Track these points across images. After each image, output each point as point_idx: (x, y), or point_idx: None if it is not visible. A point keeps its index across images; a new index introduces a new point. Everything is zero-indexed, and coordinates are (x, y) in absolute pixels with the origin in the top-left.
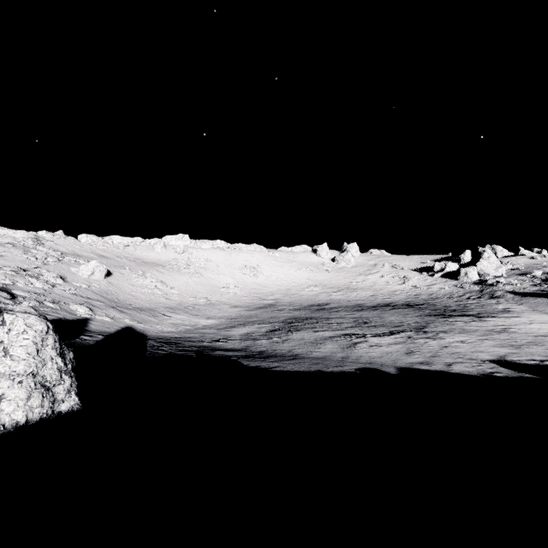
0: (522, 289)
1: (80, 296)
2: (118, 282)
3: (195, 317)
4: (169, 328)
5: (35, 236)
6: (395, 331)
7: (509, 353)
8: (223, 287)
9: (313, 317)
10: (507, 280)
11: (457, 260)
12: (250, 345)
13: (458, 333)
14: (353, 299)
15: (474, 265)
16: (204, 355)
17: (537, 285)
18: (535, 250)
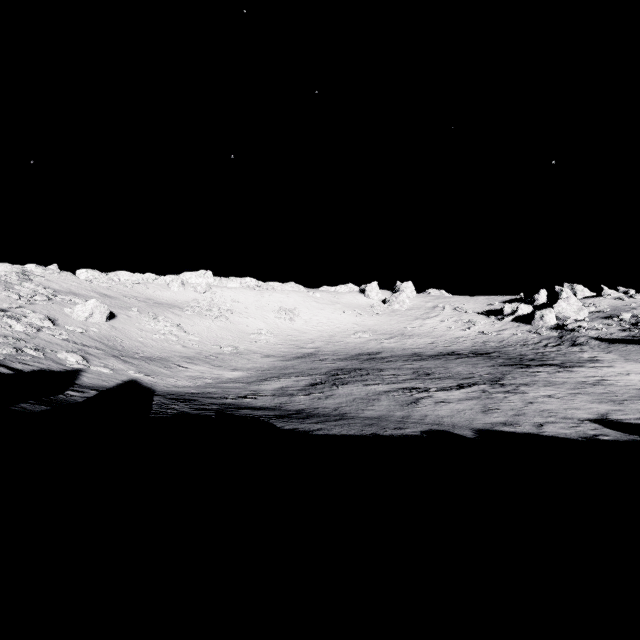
0: (609, 335)
1: (74, 343)
2: (123, 327)
3: (218, 368)
4: (184, 382)
5: (21, 270)
6: (465, 384)
7: (611, 410)
8: (253, 333)
9: (363, 368)
10: (590, 324)
11: (530, 302)
12: (285, 402)
13: (543, 386)
14: (409, 347)
15: (551, 307)
16: (226, 415)
17: (626, 330)
18: (621, 290)
